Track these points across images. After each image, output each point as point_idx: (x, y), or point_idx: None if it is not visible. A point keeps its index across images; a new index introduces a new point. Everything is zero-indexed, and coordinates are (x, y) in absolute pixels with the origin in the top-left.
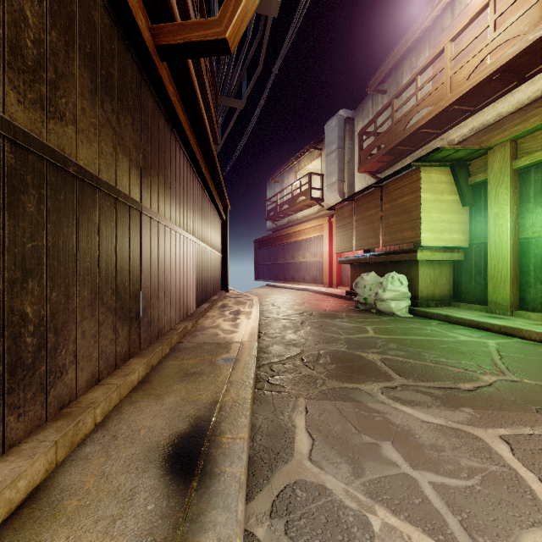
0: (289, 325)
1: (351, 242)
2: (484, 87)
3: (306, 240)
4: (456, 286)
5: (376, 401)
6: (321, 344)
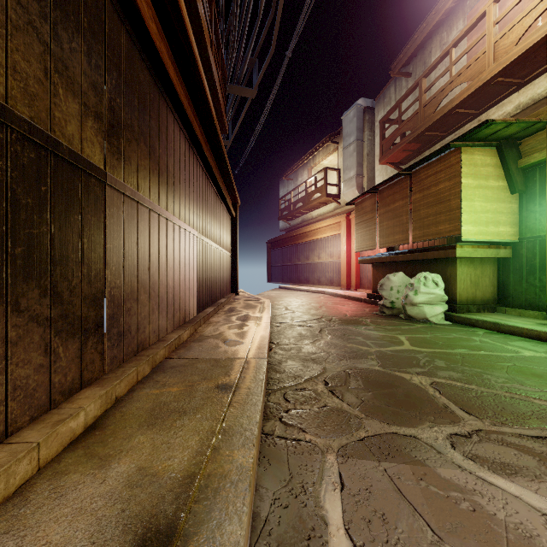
0: (305, 333)
1: (374, 239)
2: (538, 52)
3: (321, 240)
4: (502, 288)
5: (449, 464)
6: (347, 359)
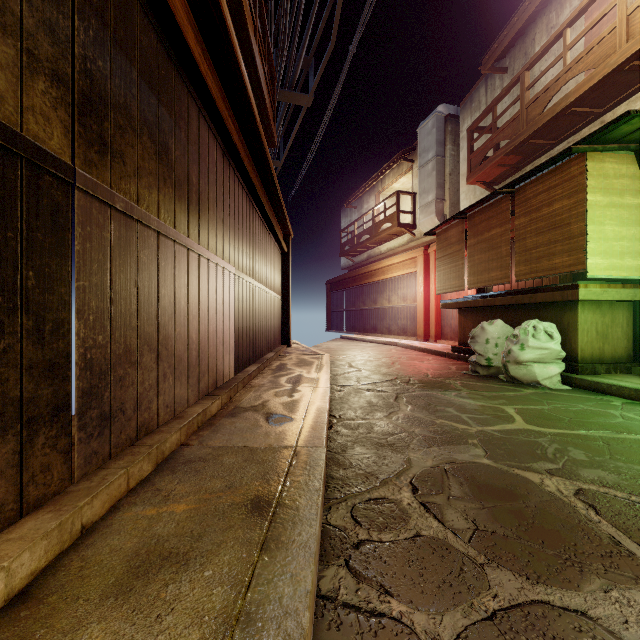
0: (377, 402)
1: (462, 278)
2: None
3: (392, 280)
4: None
5: None
6: (440, 445)
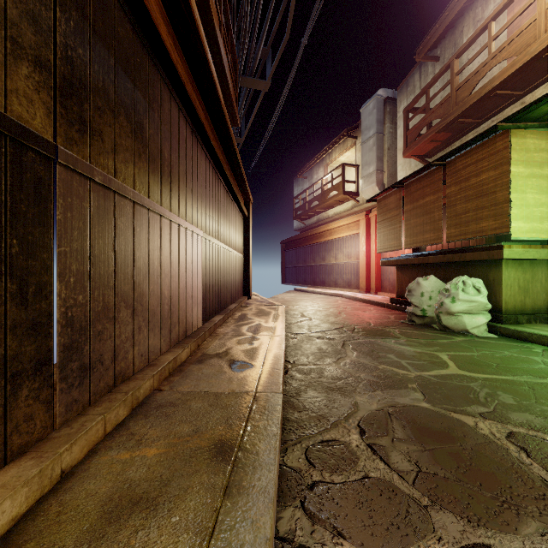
0: (326, 349)
1: (399, 239)
2: None
3: (338, 240)
4: None
5: None
6: (383, 389)
